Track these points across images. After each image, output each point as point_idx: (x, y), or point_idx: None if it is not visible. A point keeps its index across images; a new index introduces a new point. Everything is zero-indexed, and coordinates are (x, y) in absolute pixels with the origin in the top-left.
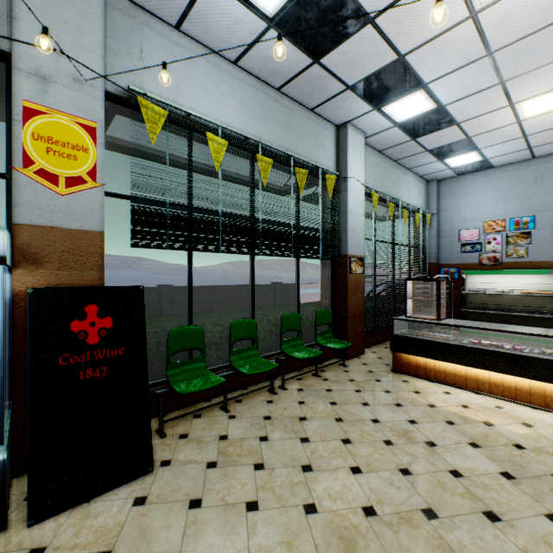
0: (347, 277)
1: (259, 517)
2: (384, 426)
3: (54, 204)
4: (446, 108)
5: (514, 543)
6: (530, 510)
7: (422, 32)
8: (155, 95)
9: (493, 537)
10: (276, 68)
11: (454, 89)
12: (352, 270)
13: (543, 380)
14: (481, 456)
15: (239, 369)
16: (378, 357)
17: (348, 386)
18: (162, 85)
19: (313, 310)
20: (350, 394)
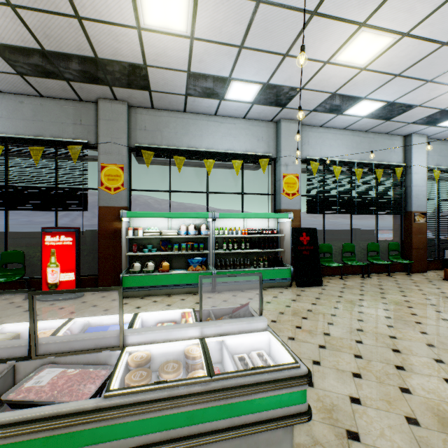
0: (411, 225)
1: (364, 296)
2: (424, 291)
3: (288, 202)
4: None
5: None
6: None
7: None
8: (312, 156)
9: None
10: (365, 126)
11: None
12: (415, 220)
13: None
14: None
15: (347, 263)
16: (437, 274)
17: (408, 281)
18: (314, 151)
19: (386, 243)
20: (408, 283)
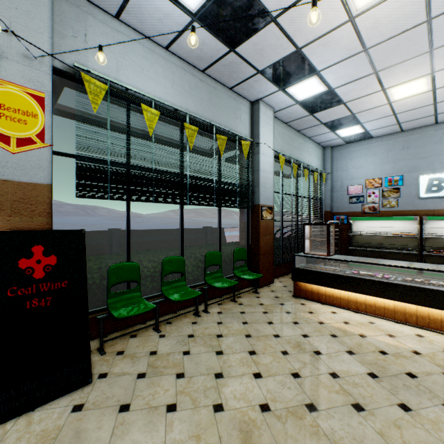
0: (259, 222)
1: (176, 416)
2: (283, 340)
3: (6, 160)
4: (335, 91)
5: (373, 427)
6: (386, 401)
7: (313, 30)
8: (98, 72)
9: (358, 423)
10: (201, 54)
11: (340, 76)
12: (263, 216)
13: (404, 301)
14: (355, 361)
15: (169, 297)
16: (284, 285)
17: (258, 309)
18: (103, 64)
19: (232, 249)
20: (259, 315)
